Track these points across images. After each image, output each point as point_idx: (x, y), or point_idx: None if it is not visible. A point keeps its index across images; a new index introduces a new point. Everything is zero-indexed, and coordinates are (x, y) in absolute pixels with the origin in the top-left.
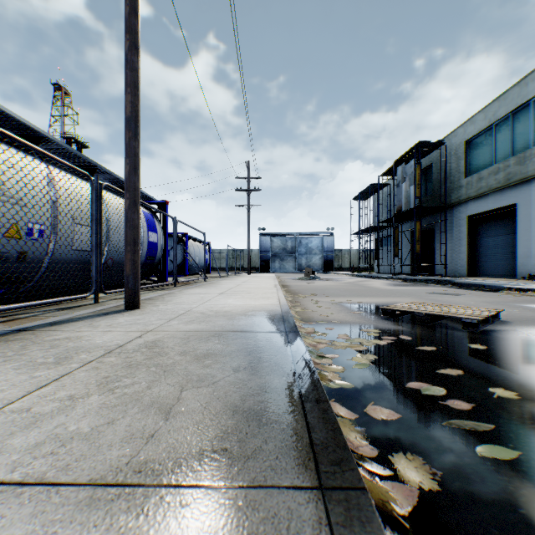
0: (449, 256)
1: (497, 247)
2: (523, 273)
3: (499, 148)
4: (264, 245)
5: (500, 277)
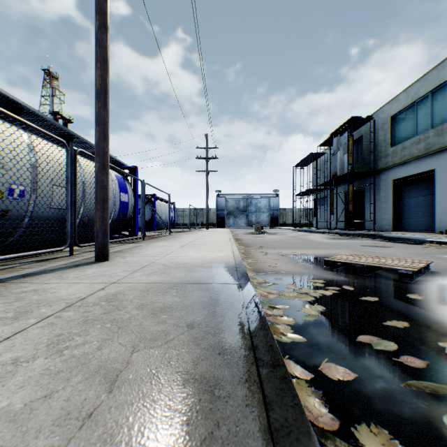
0: (377, 214)
1: (418, 206)
2: (441, 228)
3: (420, 122)
4: (220, 204)
5: (420, 232)
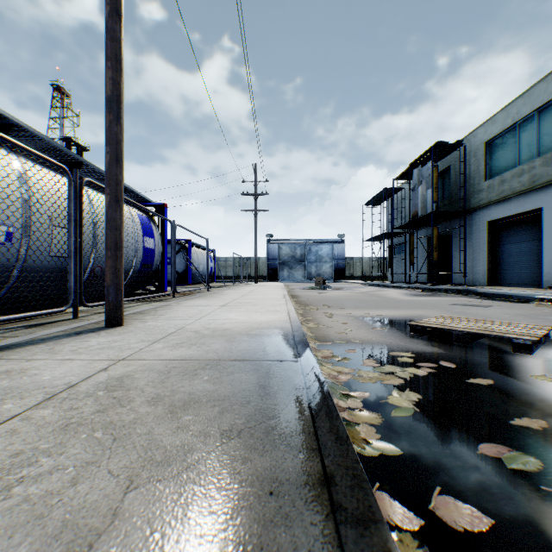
0: (468, 264)
1: (521, 255)
2: (550, 282)
3: (523, 148)
4: (272, 252)
5: (524, 287)
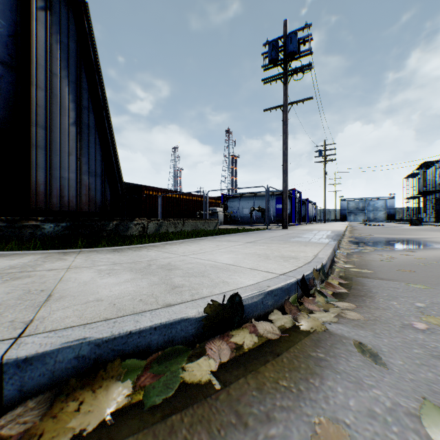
0: None
1: None
2: None
3: None
4: (343, 206)
5: None
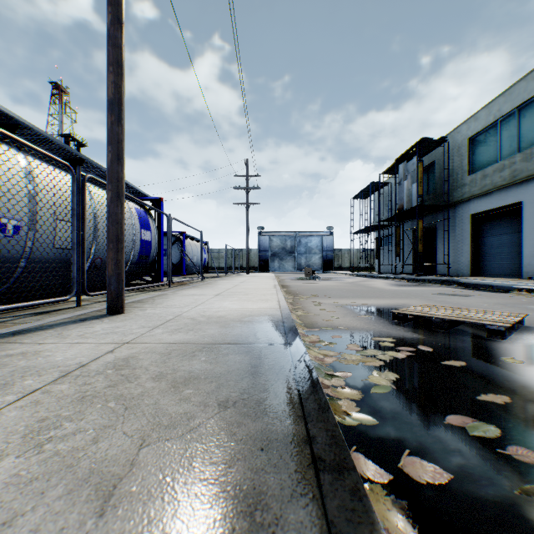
0: (452, 255)
1: (502, 246)
2: (530, 273)
3: (504, 144)
4: (263, 244)
5: (505, 277)
